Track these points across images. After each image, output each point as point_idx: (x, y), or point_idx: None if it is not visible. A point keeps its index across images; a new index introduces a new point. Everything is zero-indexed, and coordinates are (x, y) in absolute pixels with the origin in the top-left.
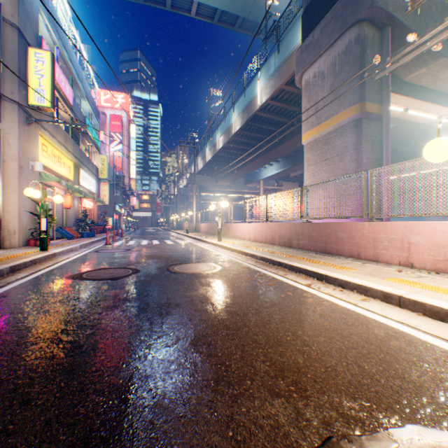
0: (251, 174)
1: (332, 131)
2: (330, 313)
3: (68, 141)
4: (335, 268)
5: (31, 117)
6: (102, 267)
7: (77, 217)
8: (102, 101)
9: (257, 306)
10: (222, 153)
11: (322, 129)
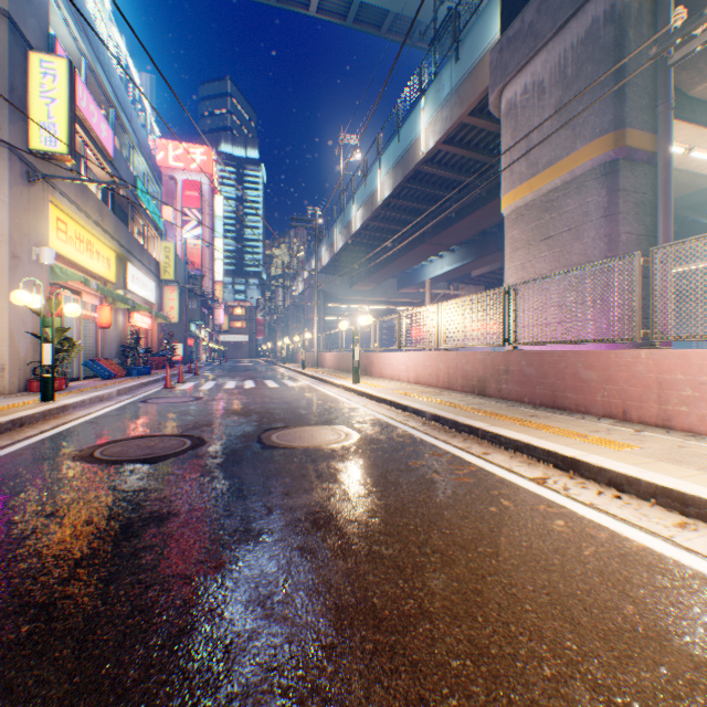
0: (408, 273)
1: (560, 187)
2: (622, 571)
3: (105, 217)
4: (589, 442)
5: (34, 172)
6: (139, 434)
7: (122, 342)
8: (170, 160)
9: (443, 543)
10: (360, 238)
11: (539, 185)
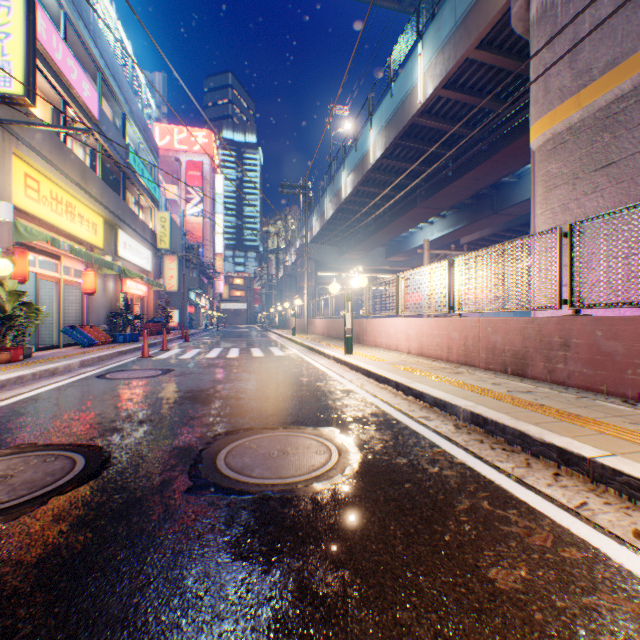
0: (397, 241)
1: (630, 92)
2: None
3: (88, 179)
4: None
5: None
6: (24, 442)
7: (112, 309)
8: (175, 143)
9: None
10: (350, 205)
11: (594, 96)
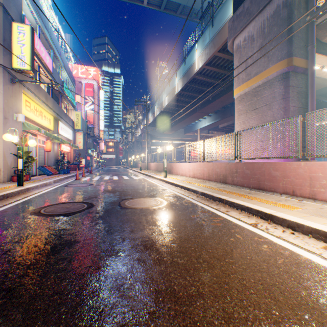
0: (189, 126)
1: (261, 85)
2: (298, 271)
3: (48, 99)
4: (277, 206)
5: (14, 78)
6: (62, 201)
7: (56, 158)
8: (79, 73)
9: (208, 257)
10: (167, 109)
11: (251, 84)
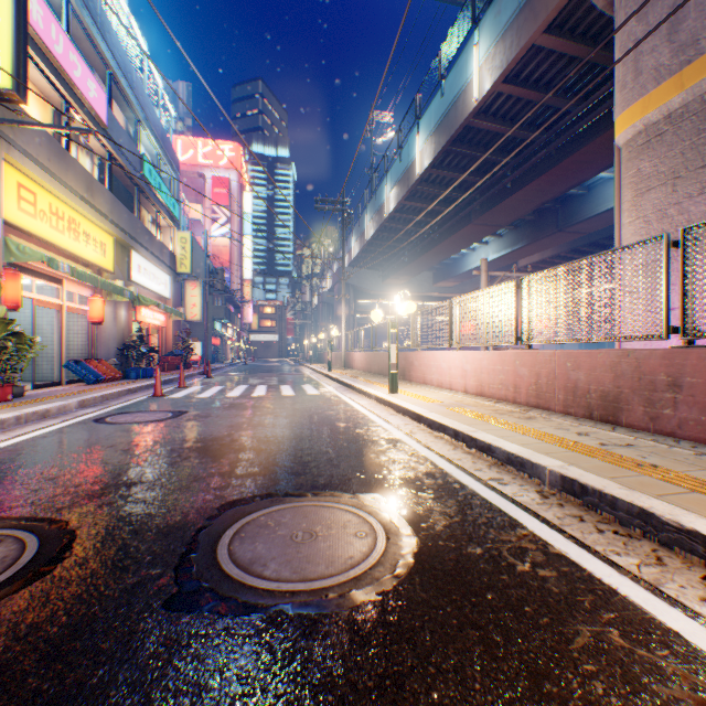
0: (446, 264)
1: None
2: None
3: (95, 193)
4: None
5: None
6: None
7: (125, 340)
8: (199, 157)
9: None
10: (394, 223)
11: (702, 73)
